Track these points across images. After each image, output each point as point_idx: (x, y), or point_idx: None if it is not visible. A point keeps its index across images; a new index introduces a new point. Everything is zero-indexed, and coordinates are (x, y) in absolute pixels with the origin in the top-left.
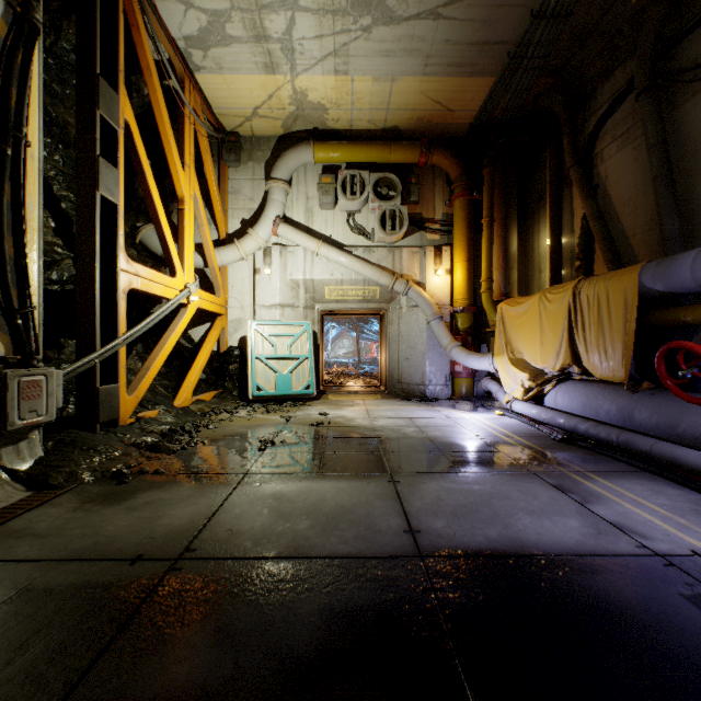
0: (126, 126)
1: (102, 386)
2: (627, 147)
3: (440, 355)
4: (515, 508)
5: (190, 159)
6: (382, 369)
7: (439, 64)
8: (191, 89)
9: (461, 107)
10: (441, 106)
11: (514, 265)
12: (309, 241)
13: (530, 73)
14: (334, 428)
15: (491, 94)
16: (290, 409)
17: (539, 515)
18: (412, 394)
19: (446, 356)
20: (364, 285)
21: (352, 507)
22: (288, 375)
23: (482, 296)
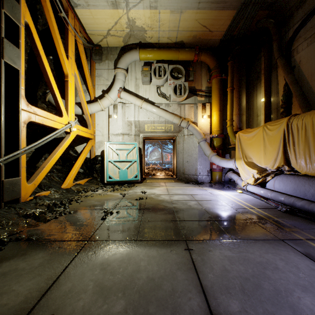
0: (27, 26)
1: (9, 178)
2: (314, 42)
3: (205, 160)
4: (289, 283)
5: (71, 54)
6: (174, 167)
7: (206, 1)
8: (72, 16)
9: (216, 29)
10: (206, 29)
11: (244, 112)
12: (137, 100)
13: (256, 7)
14: (149, 202)
15: (233, 20)
16: (126, 188)
17: (313, 292)
18: (190, 180)
19: (208, 160)
20: (165, 123)
21: (159, 281)
22: (125, 170)
23: (227, 128)
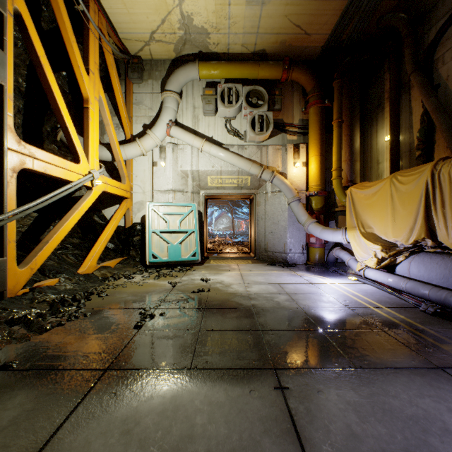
0: (19, 17)
1: None
2: None
3: (298, 229)
4: None
5: (94, 67)
6: (252, 240)
7: None
8: (95, 9)
9: (316, 31)
10: (301, 30)
11: (357, 158)
12: (195, 140)
13: None
14: (213, 296)
15: (342, 16)
16: (178, 273)
17: None
18: (275, 260)
19: (302, 230)
20: (238, 175)
21: None
22: (178, 245)
23: (333, 182)
